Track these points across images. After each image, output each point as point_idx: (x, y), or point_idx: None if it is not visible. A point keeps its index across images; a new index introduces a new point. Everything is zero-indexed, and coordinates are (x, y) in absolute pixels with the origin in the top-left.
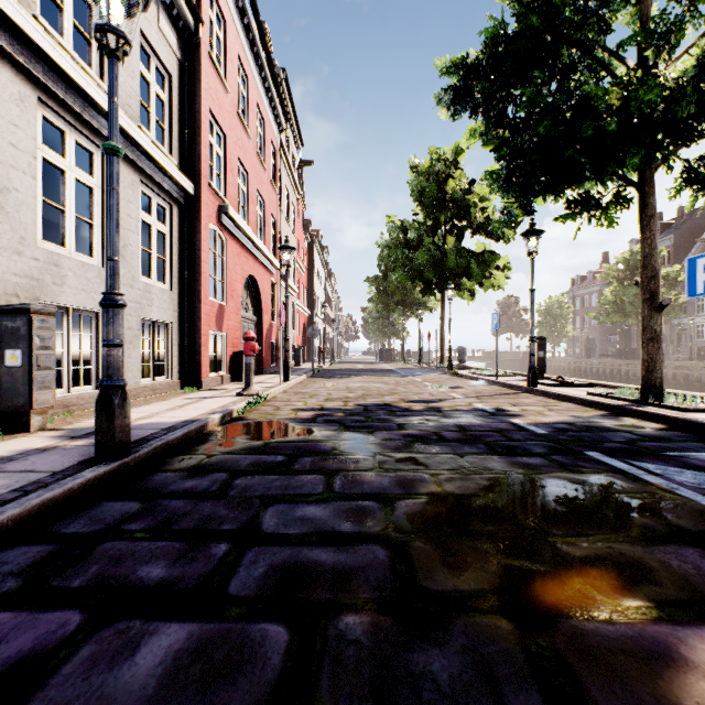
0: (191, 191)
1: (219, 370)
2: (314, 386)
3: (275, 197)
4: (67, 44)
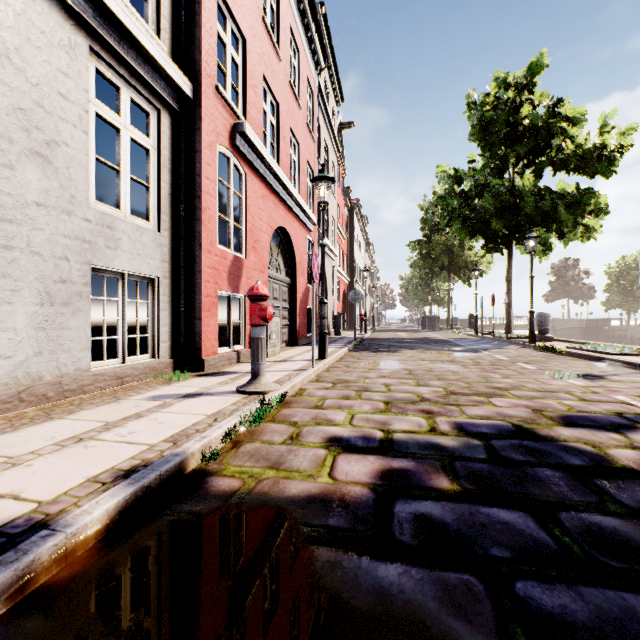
0: (187, 90)
1: (237, 343)
2: (359, 366)
3: (313, 145)
4: None
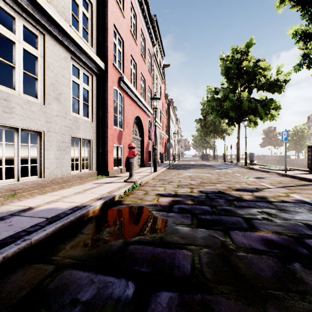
0: (102, 67)
1: (120, 165)
2: (170, 174)
3: (151, 79)
4: None
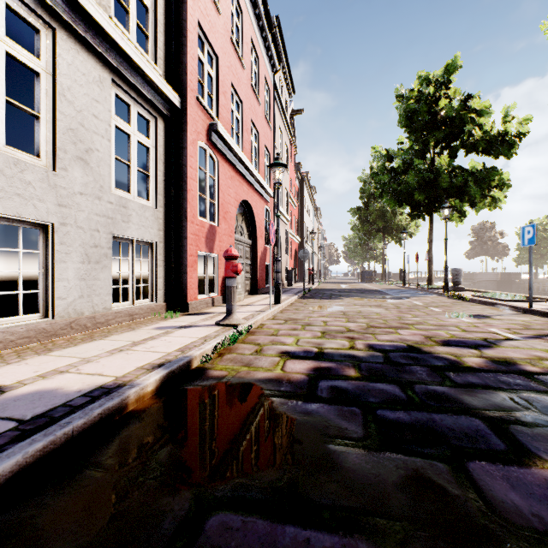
0: (176, 103)
1: (211, 291)
2: (306, 309)
3: (269, 132)
4: None
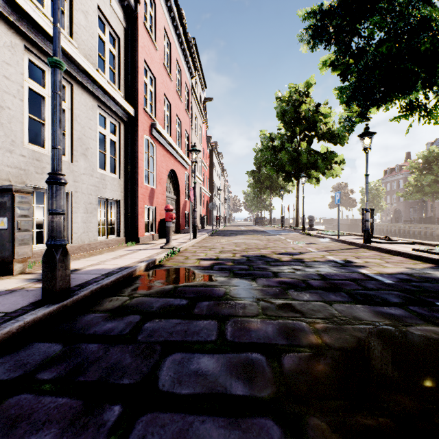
0: (132, 113)
1: (151, 231)
2: (212, 241)
3: (188, 120)
4: (46, 12)
